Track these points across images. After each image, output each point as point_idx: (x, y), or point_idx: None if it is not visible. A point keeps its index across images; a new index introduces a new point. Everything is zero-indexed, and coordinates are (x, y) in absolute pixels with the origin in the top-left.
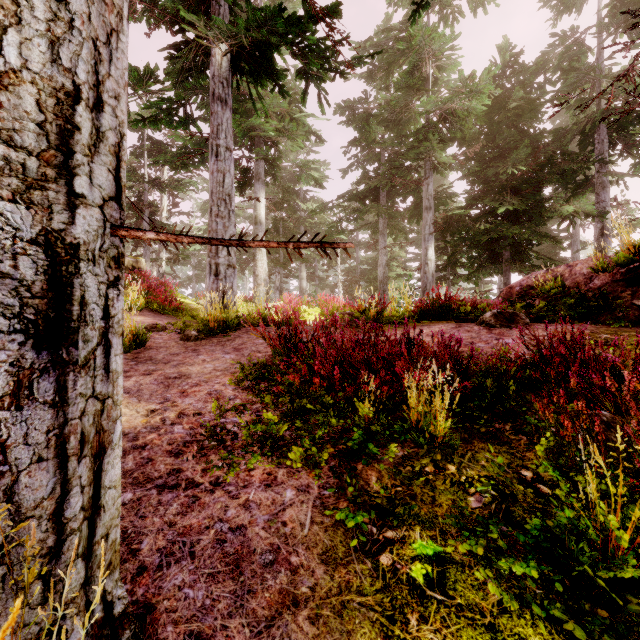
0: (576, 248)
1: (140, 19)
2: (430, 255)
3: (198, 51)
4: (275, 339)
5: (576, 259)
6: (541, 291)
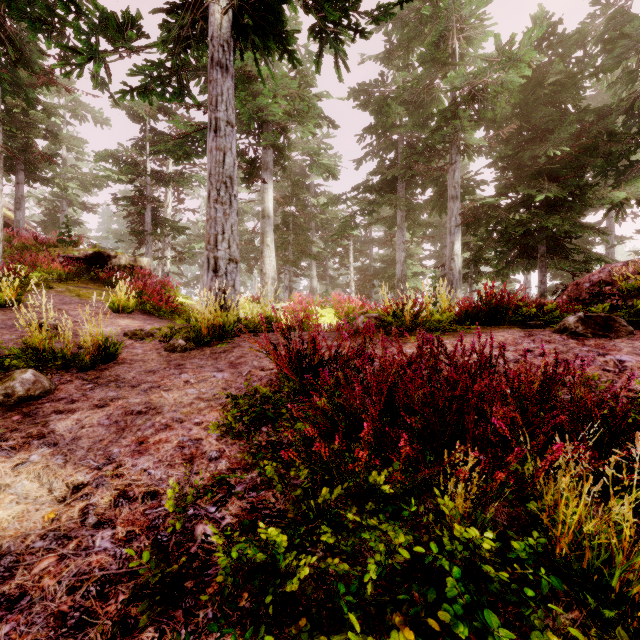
0: (611, 243)
1: None
2: (457, 250)
3: (196, 14)
4: (283, 356)
5: (611, 255)
6: (625, 288)
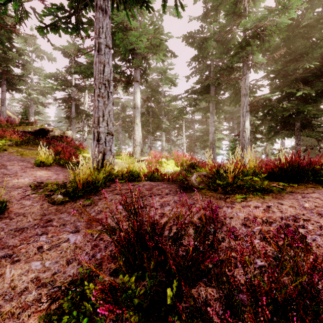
0: None
1: None
2: (247, 125)
3: None
4: (122, 236)
5: None
6: None
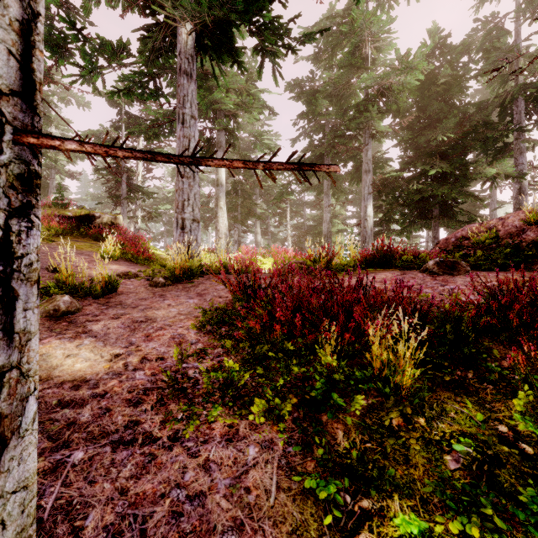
0: (494, 206)
1: (116, 5)
2: (369, 212)
3: (167, 32)
4: (235, 285)
5: (494, 216)
6: (476, 242)
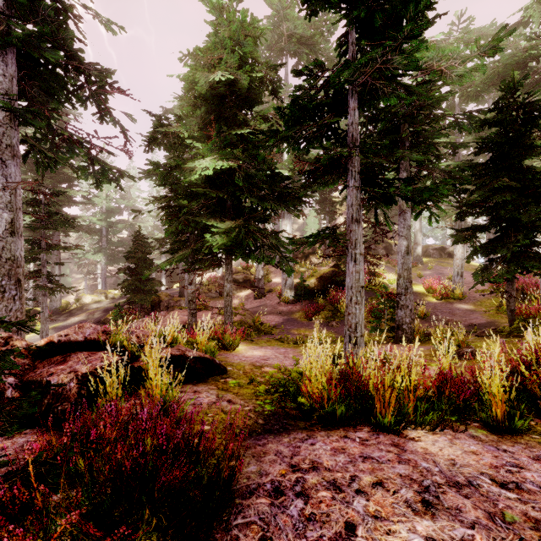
0: None
1: None
2: None
3: None
4: None
5: None
6: None
